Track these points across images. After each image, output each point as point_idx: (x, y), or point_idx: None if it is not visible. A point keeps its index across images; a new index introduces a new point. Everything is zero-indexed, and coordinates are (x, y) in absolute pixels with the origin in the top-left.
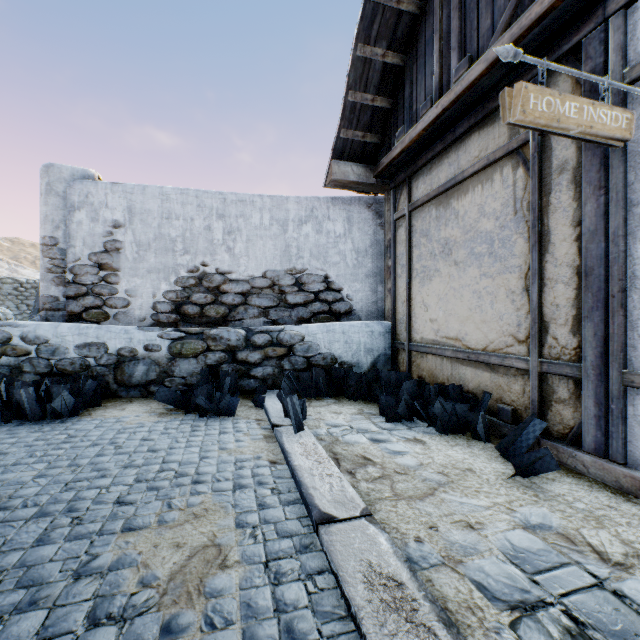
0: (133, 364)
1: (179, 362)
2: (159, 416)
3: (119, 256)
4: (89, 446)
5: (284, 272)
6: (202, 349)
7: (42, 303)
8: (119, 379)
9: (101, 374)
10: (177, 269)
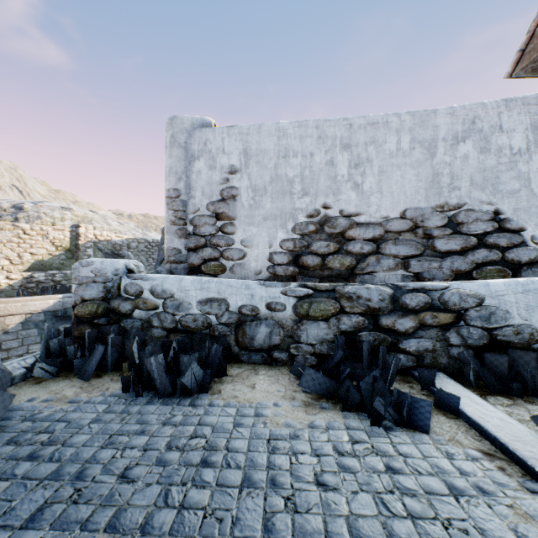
0: (254, 325)
1: (306, 325)
2: (306, 410)
3: (235, 204)
4: (242, 486)
5: (430, 210)
6: (334, 310)
7: (167, 256)
8: (240, 341)
9: (222, 334)
10: (294, 214)
